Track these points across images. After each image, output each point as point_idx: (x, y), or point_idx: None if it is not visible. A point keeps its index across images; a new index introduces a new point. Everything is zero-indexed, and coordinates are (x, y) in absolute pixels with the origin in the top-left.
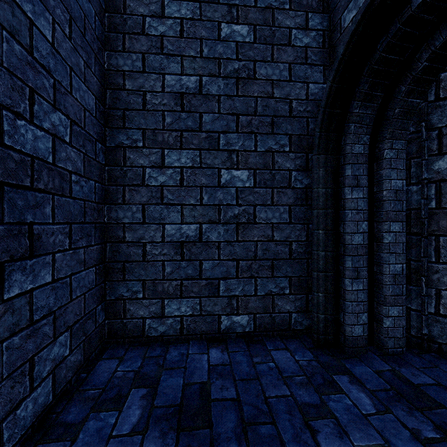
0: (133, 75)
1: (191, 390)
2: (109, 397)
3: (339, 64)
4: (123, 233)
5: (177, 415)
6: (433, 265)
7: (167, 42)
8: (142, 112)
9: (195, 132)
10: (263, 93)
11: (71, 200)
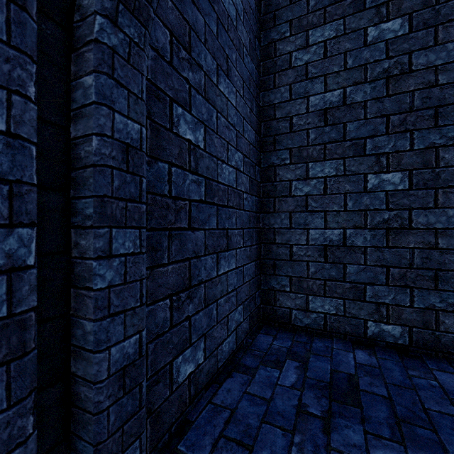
0: (281, 106)
1: (338, 376)
2: (271, 359)
3: None
4: (274, 236)
5: (327, 389)
6: None
7: (311, 68)
8: (289, 134)
9: (338, 142)
10: (422, 85)
11: (243, 212)
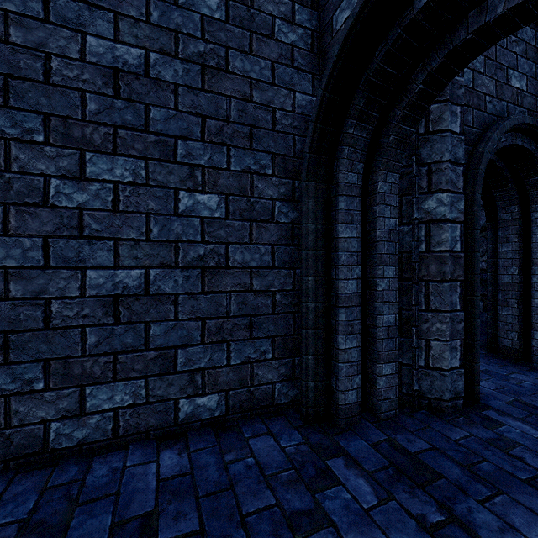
0: (24, 22)
1: (124, 534)
2: None
3: (333, 68)
4: (5, 284)
5: None
6: (423, 314)
7: None
8: (42, 85)
9: (138, 131)
10: (239, 94)
11: None
